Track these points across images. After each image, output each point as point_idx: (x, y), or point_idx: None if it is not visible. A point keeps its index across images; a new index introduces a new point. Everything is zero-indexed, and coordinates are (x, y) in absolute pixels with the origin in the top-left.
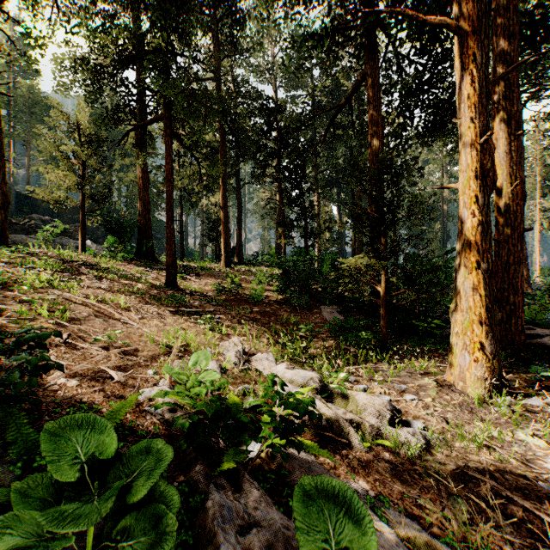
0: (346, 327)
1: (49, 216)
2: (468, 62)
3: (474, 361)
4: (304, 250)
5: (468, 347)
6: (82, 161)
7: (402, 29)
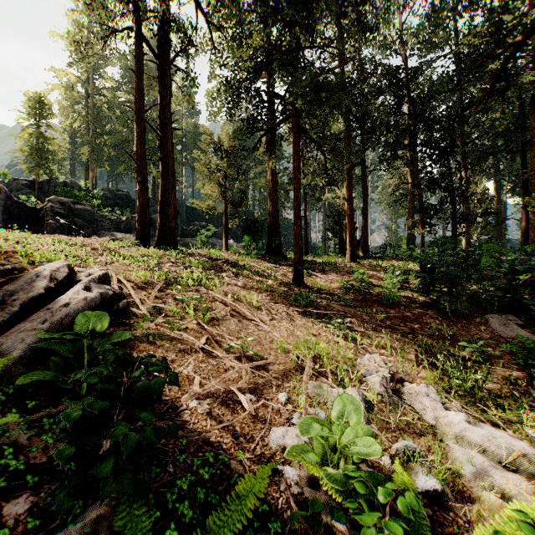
0: None
1: (205, 222)
2: None
3: None
4: (451, 240)
5: None
6: (225, 174)
7: None
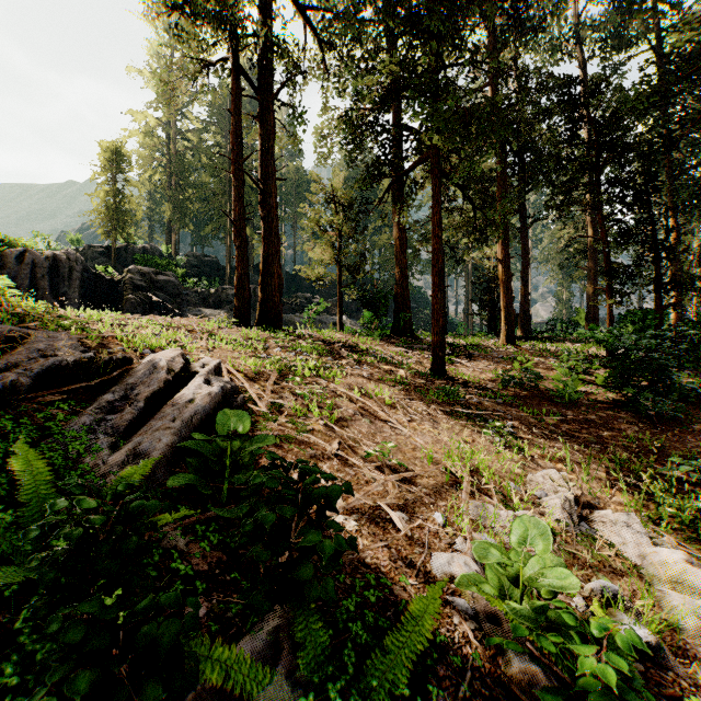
0: None
1: (310, 293)
2: None
3: None
4: (654, 314)
5: None
6: (339, 232)
7: None
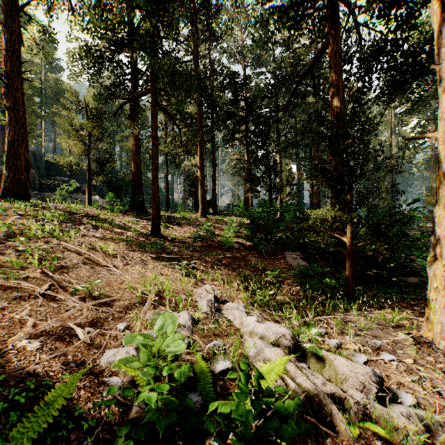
0: (311, 274)
1: (69, 177)
2: None
3: None
4: (269, 202)
5: None
6: (88, 133)
7: None
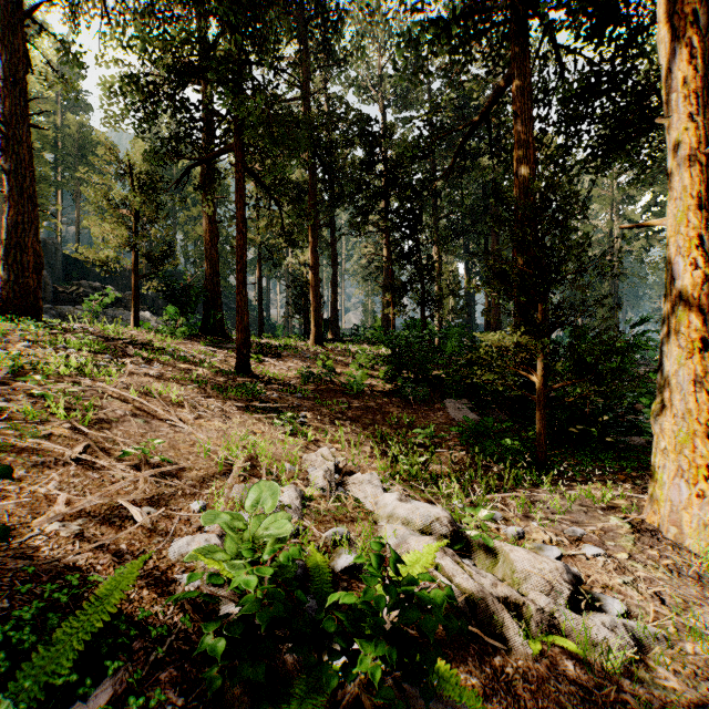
0: (483, 432)
1: (101, 282)
2: (685, 27)
3: (697, 496)
4: (421, 322)
5: (686, 473)
6: (134, 211)
7: (563, 6)
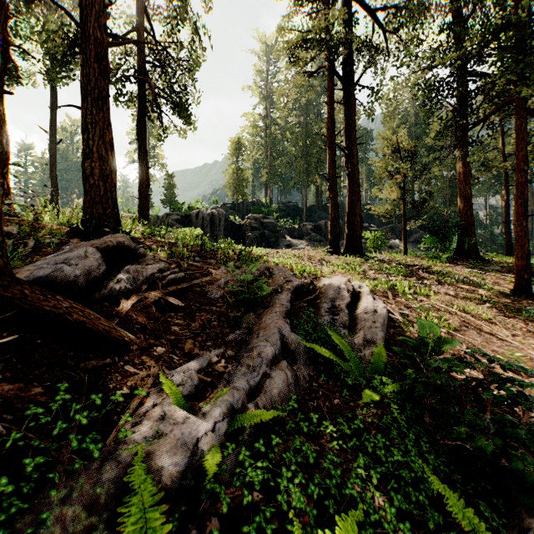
0: None
1: (365, 222)
2: None
3: None
4: None
5: None
6: (404, 175)
7: None
